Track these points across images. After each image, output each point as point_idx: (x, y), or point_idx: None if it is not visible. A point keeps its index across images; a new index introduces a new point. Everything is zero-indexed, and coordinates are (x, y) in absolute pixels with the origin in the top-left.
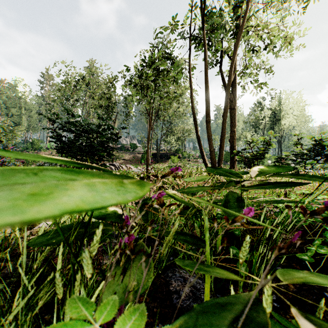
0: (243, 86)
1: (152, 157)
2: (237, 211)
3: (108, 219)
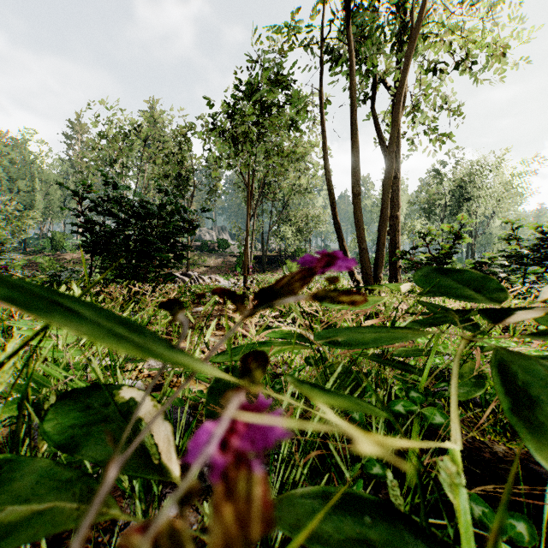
0: (411, 140)
1: (255, 263)
2: None
3: (90, 447)
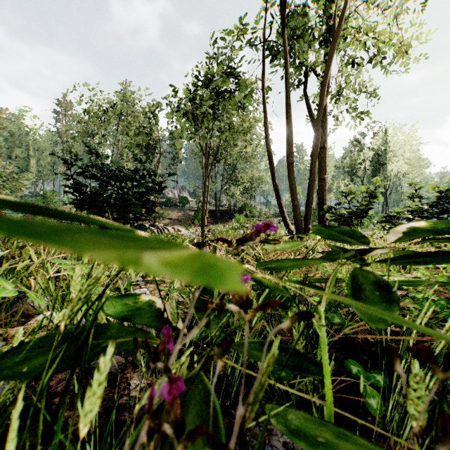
0: (336, 117)
1: (210, 216)
2: (387, 310)
3: (138, 319)
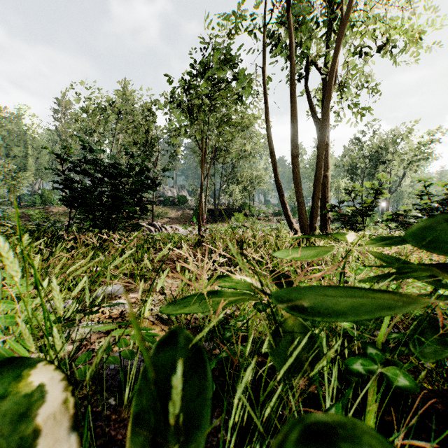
0: (338, 113)
1: (209, 214)
2: None
3: None
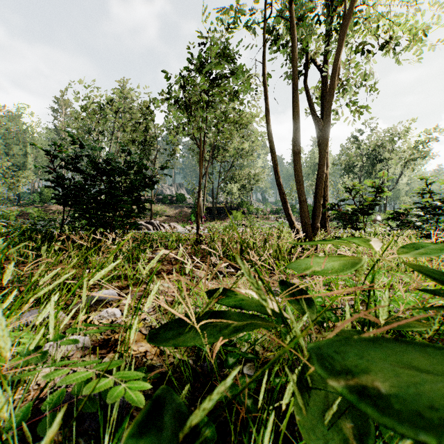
0: (337, 111)
1: (207, 213)
2: None
3: None
